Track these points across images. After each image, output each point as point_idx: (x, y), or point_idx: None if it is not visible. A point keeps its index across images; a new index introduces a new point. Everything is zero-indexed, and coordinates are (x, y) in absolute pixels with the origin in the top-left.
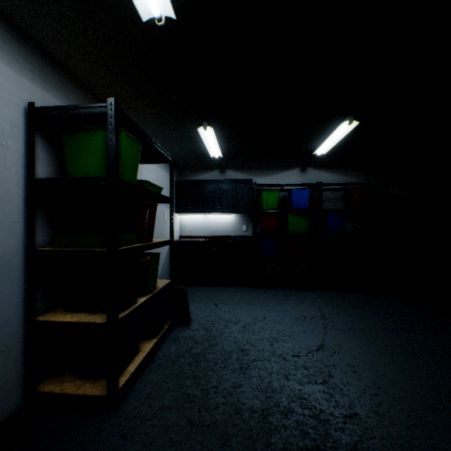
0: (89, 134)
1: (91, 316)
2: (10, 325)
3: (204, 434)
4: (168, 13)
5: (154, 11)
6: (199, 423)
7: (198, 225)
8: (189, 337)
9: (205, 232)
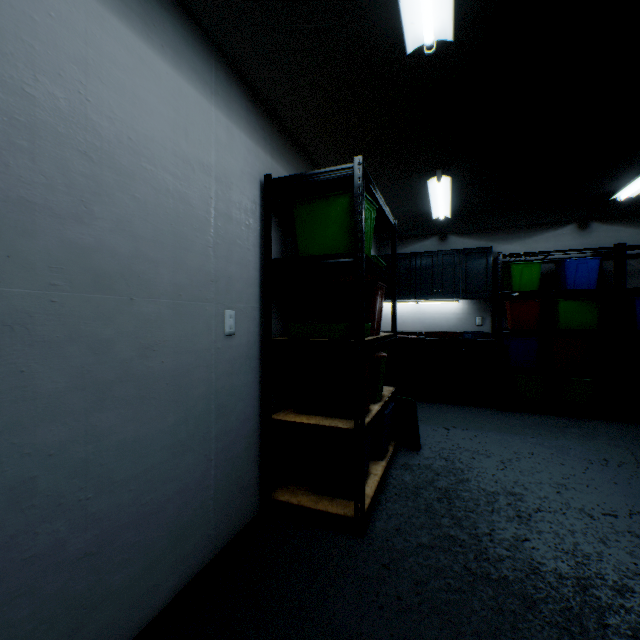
0: (326, 203)
1: (328, 419)
2: (251, 421)
3: (495, 589)
4: (442, 36)
5: (428, 38)
6: (481, 574)
7: (405, 316)
8: (423, 466)
9: (416, 327)
